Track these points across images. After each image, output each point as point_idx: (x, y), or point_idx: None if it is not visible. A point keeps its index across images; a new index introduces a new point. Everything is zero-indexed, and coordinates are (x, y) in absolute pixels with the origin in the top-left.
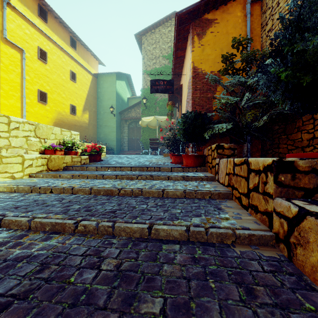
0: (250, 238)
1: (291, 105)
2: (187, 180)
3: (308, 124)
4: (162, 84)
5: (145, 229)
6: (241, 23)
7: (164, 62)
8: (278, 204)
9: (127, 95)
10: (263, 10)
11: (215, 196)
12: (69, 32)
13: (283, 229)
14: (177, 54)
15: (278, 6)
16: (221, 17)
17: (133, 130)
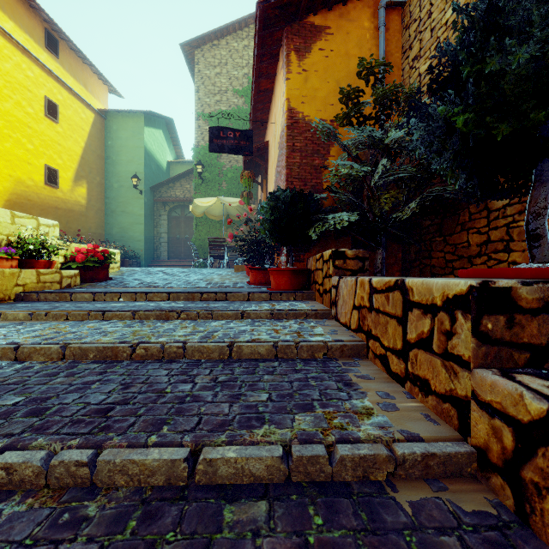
0: (426, 463)
1: (467, 179)
2: (278, 317)
3: (479, 219)
4: (231, 137)
5: (180, 464)
6: (370, 41)
7: (236, 102)
8: (486, 386)
9: (168, 157)
10: (404, 23)
11: (335, 353)
12: (42, 20)
13: (501, 443)
14: (260, 84)
15: (431, 18)
16: (338, 25)
17: (179, 223)
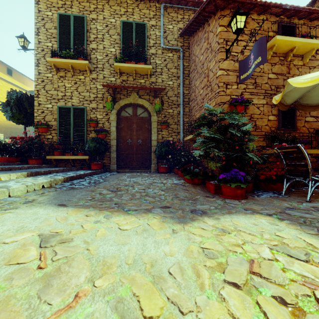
0: None
1: None
2: None
3: None
4: None
5: None
6: None
7: None
8: None
9: None
10: None
11: None
12: (6, 65)
13: None
14: None
15: None
16: None
17: None
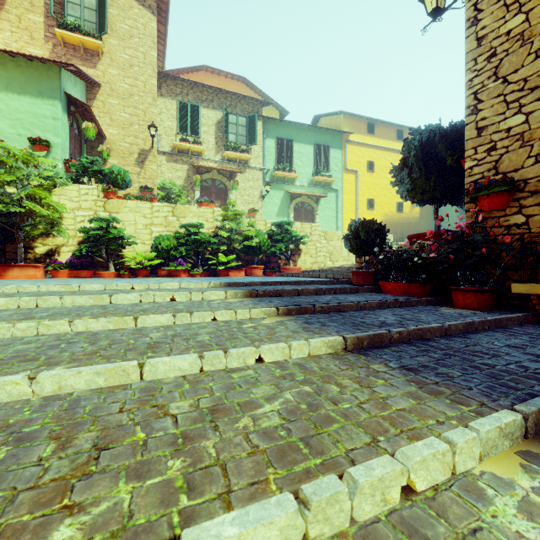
0: None
1: None
2: None
3: None
4: None
5: None
6: None
7: None
8: None
9: None
10: None
11: None
12: (395, 126)
13: None
14: None
15: None
16: None
17: None
